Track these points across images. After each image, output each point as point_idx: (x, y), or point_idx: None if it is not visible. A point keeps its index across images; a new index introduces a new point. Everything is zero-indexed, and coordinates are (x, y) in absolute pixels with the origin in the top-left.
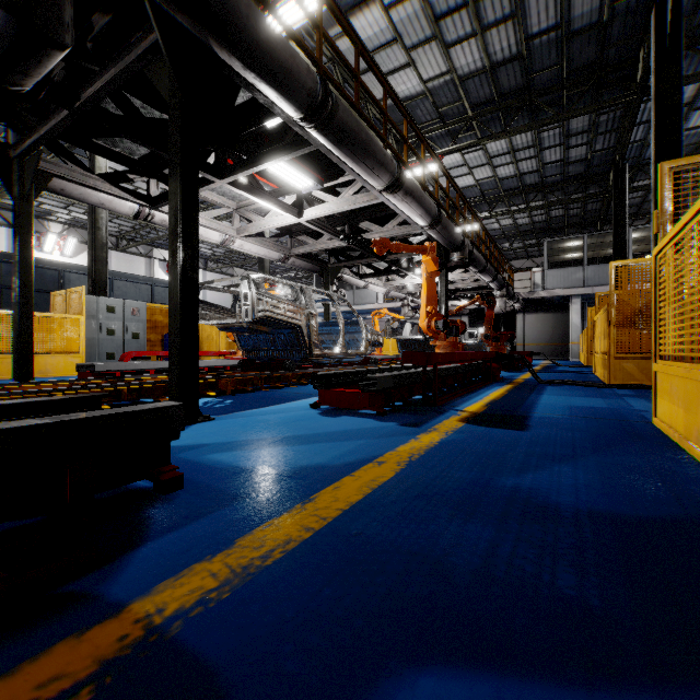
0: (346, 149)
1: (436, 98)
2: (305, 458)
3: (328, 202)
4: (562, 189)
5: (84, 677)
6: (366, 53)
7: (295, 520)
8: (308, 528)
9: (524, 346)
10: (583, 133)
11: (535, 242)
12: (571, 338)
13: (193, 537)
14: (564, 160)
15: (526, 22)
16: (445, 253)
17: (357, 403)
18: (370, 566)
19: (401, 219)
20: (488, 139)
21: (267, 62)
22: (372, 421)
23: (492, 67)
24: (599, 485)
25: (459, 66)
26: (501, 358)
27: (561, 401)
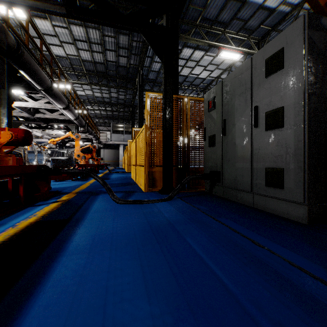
0: (53, 98)
1: (72, 61)
2: (68, 185)
3: (30, 102)
4: (117, 106)
5: (76, 193)
6: (55, 58)
7: (80, 188)
8: (84, 188)
9: (104, 162)
10: (123, 92)
11: (108, 121)
12: (120, 159)
13: (68, 190)
14: (118, 97)
15: (106, 56)
16: (78, 127)
17: (65, 178)
18: (95, 188)
19: (61, 112)
20: (92, 84)
21: (38, 78)
22: (73, 181)
23: (95, 62)
24: (120, 182)
25: (82, 56)
26: (100, 166)
27: (116, 176)
